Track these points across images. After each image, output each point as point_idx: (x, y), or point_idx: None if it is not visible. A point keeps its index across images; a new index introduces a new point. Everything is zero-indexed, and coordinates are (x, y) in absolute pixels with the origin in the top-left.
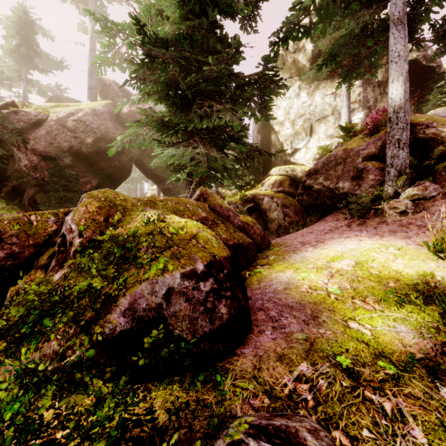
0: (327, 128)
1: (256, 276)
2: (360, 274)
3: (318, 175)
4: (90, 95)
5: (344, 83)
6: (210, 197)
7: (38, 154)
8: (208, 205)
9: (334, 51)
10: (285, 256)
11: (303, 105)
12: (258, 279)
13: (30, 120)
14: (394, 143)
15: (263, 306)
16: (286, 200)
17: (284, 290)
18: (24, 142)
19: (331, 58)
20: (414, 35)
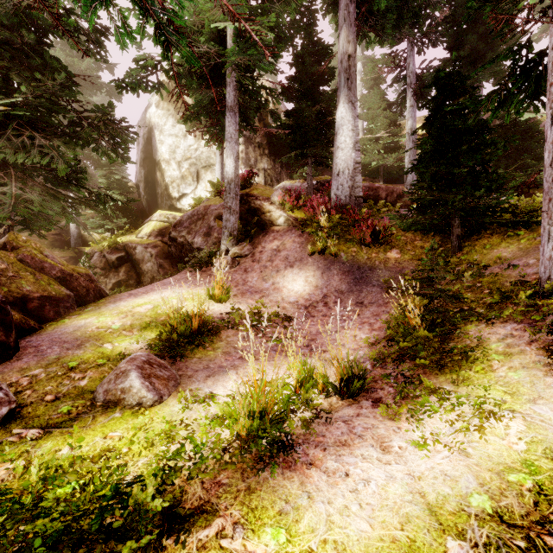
0: (213, 178)
1: (57, 324)
2: (148, 313)
3: (182, 228)
4: None
5: (213, 141)
6: (23, 245)
7: None
8: (15, 254)
9: (196, 110)
10: (103, 305)
11: (190, 148)
12: (56, 326)
13: None
14: (227, 209)
15: (38, 344)
16: (162, 250)
17: (72, 331)
18: None
19: (194, 115)
20: (250, 122)
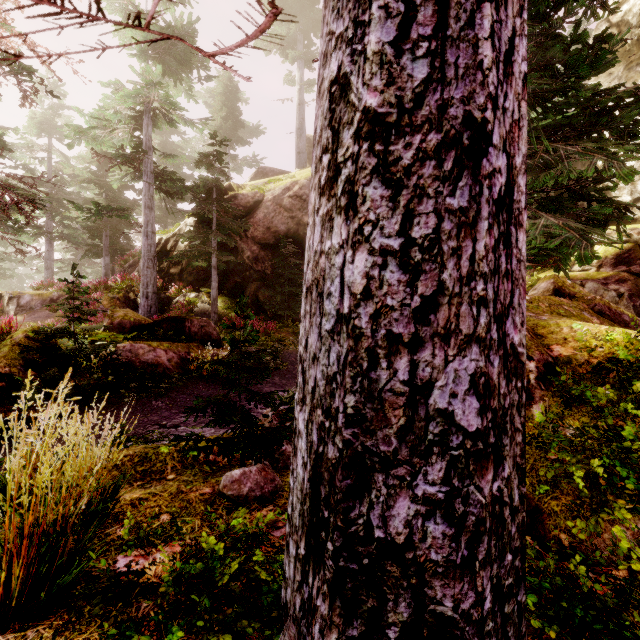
0: None
1: None
2: None
3: None
4: (298, 162)
5: None
6: (575, 292)
7: (257, 242)
8: (587, 305)
9: None
10: None
11: None
12: None
13: (248, 204)
14: None
15: None
16: (636, 286)
17: None
18: (244, 230)
19: None
20: None
